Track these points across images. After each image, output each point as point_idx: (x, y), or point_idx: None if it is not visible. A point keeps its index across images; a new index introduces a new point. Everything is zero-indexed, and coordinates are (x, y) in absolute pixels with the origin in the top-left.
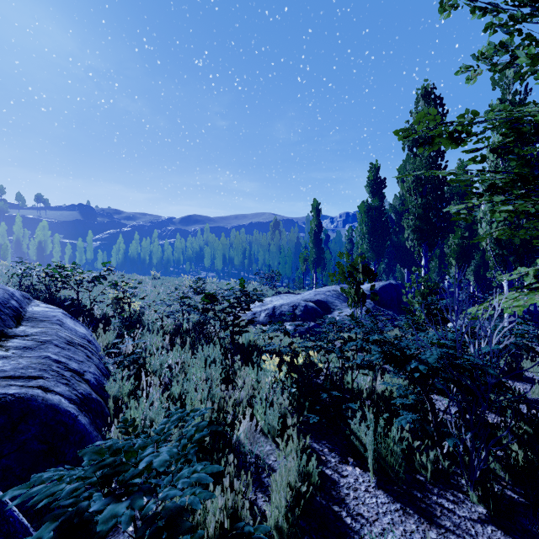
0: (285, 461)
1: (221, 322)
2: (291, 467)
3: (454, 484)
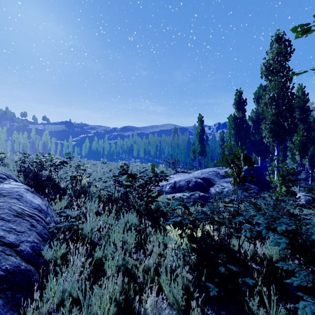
0: None
1: (138, 194)
2: None
3: None
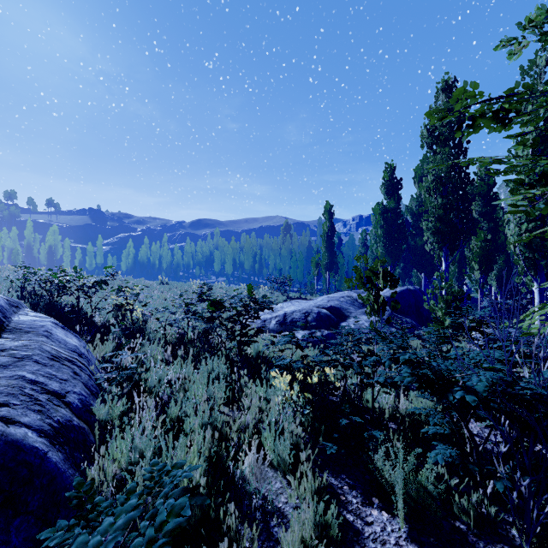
0: (298, 509)
1: (227, 331)
2: (306, 519)
3: (503, 536)
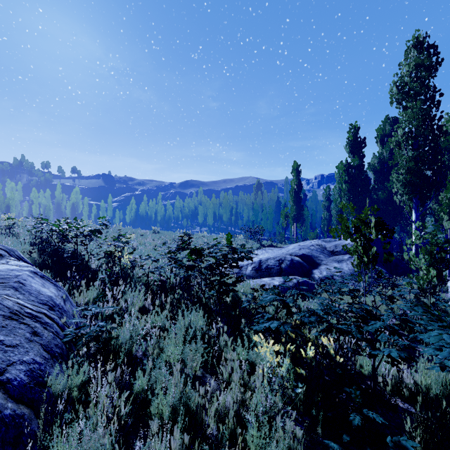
0: None
1: (206, 281)
2: None
3: None
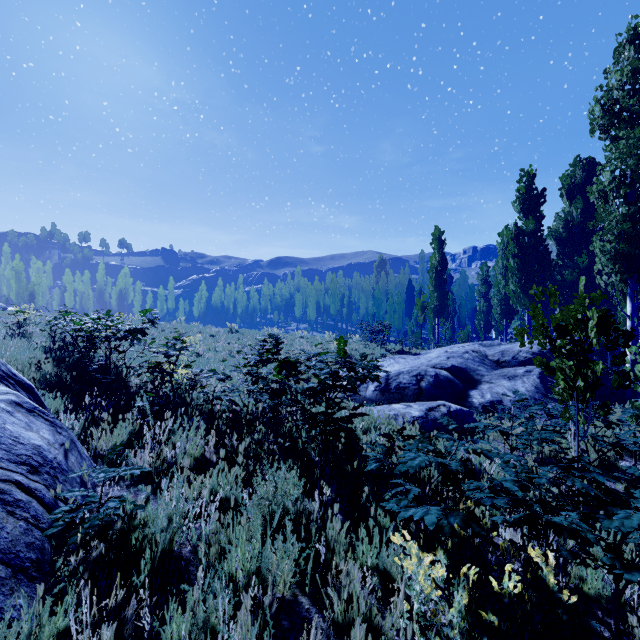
0: None
1: (303, 415)
2: None
3: None
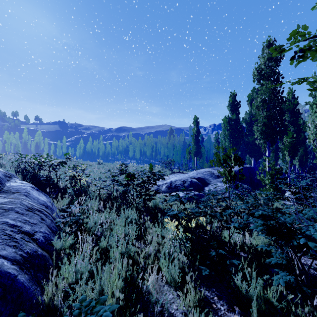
0: None
1: (137, 192)
2: None
3: None
